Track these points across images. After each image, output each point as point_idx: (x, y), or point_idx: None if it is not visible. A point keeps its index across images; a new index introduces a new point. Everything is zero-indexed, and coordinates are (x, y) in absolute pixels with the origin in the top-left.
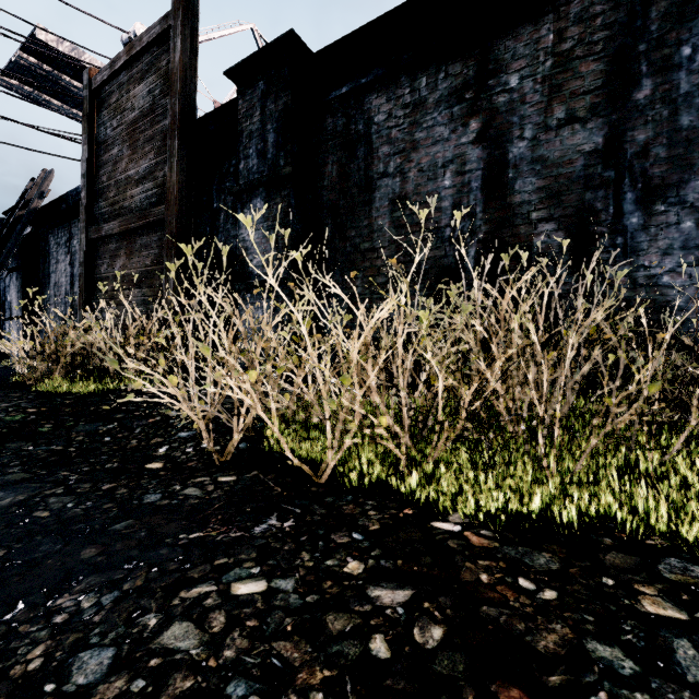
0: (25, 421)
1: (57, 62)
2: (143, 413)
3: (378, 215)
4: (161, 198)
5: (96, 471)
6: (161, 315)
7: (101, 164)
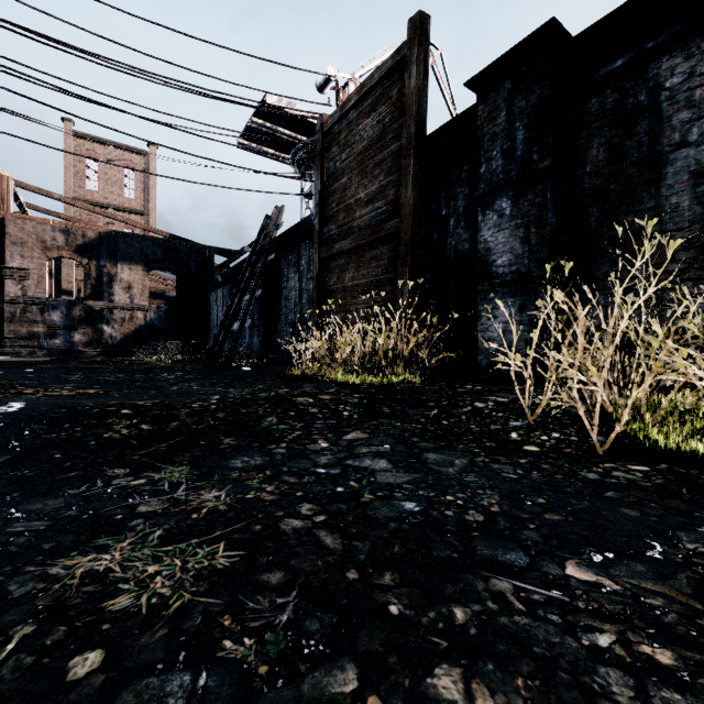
0: (364, 403)
1: (276, 119)
2: (450, 403)
3: (671, 193)
4: (391, 214)
5: (486, 447)
6: (530, 313)
7: (330, 193)
